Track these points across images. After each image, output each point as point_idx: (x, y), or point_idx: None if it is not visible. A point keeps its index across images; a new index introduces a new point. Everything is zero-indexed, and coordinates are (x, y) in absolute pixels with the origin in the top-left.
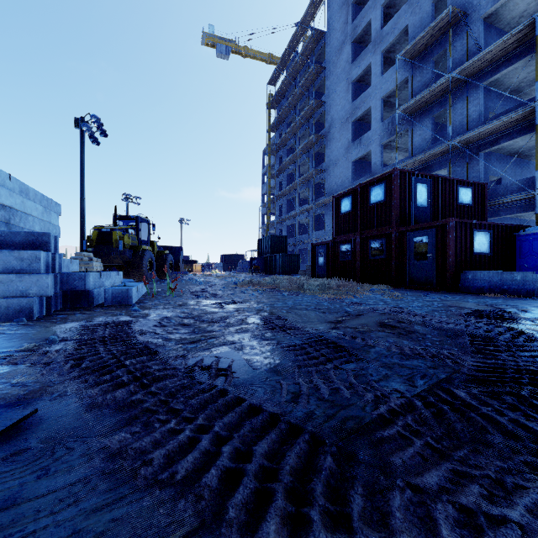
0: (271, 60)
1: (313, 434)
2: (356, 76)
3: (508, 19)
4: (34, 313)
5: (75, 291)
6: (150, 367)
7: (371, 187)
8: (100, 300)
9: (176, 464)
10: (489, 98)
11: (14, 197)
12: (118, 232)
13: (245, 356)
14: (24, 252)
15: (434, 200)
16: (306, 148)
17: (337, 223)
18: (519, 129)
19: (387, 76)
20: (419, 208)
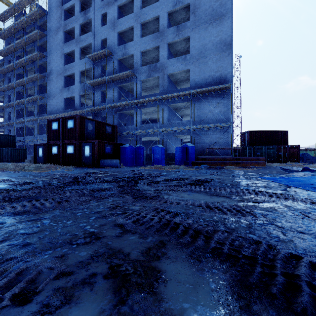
0: None
1: (13, 189)
2: (66, 51)
3: (127, 63)
4: None
5: None
6: None
7: (67, 120)
8: None
9: None
10: (121, 91)
11: None
12: None
13: None
14: None
15: (96, 130)
16: (32, 79)
17: (50, 134)
18: (128, 107)
19: (83, 61)
20: (89, 133)
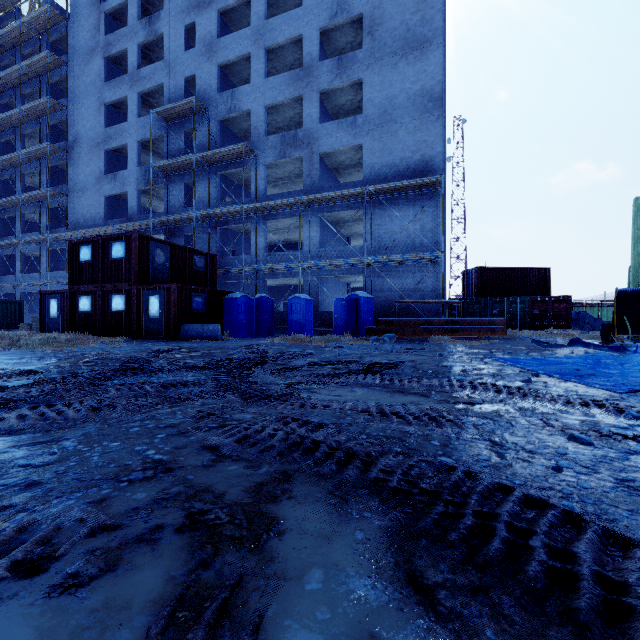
0: None
1: None
2: (110, 99)
3: (238, 129)
4: None
5: None
6: None
7: (112, 242)
8: None
9: None
10: (226, 185)
11: None
12: None
13: None
14: None
15: (172, 264)
16: (36, 155)
17: (75, 271)
18: (240, 218)
19: (145, 121)
20: (159, 269)
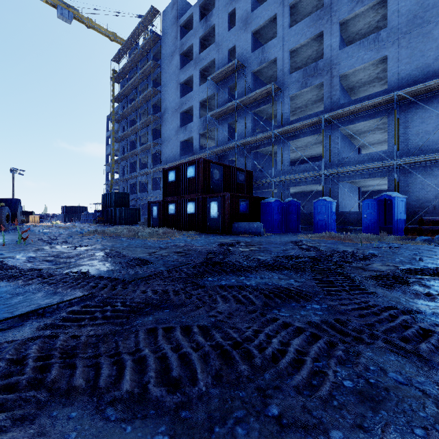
0: (115, 38)
1: (123, 279)
2: (183, 80)
3: (265, 77)
4: None
5: None
6: (43, 274)
7: (187, 167)
8: None
9: (75, 286)
10: (257, 120)
11: None
12: None
13: (96, 268)
14: None
15: (224, 179)
16: (146, 123)
17: (166, 188)
18: (268, 142)
19: (203, 87)
20: (215, 183)
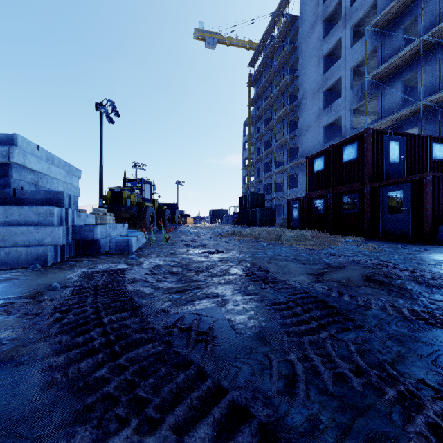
0: (251, 46)
1: None
2: (326, 50)
3: None
4: (49, 259)
5: (86, 240)
6: (129, 326)
7: (343, 147)
8: (107, 248)
9: None
10: None
11: (42, 163)
12: (127, 192)
13: (228, 315)
14: (41, 208)
15: (406, 156)
16: (281, 117)
17: (310, 180)
18: None
19: (357, 47)
20: (392, 164)
